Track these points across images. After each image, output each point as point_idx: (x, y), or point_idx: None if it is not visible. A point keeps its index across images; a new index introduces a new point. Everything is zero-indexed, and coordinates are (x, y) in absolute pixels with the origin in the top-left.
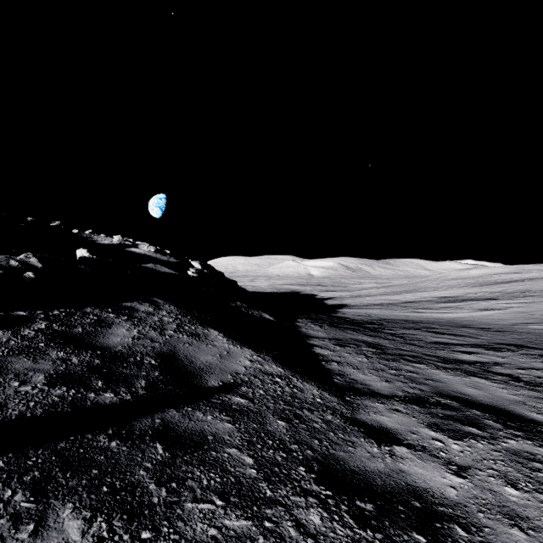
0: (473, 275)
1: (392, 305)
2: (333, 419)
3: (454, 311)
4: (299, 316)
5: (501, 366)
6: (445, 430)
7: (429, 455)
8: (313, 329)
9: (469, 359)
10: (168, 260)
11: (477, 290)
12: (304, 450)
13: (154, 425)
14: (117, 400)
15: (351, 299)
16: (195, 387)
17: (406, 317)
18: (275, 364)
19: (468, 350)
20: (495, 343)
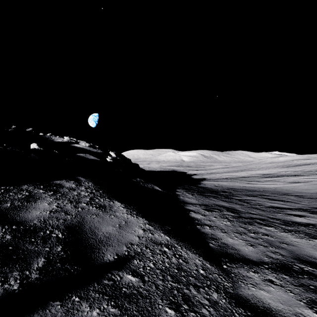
0: (281, 160)
1: (234, 179)
2: (219, 299)
3: (274, 183)
4: (177, 187)
5: None
6: None
7: None
8: (187, 197)
9: (302, 221)
10: (97, 152)
11: (285, 170)
12: None
13: None
14: (0, 292)
15: (208, 175)
16: (91, 263)
17: (245, 187)
18: (163, 232)
19: (298, 214)
20: (314, 207)
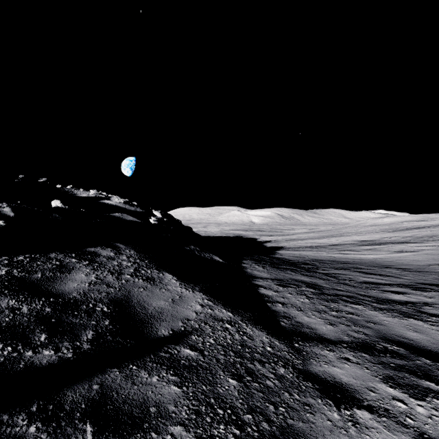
0: (386, 222)
1: (321, 248)
2: (286, 373)
3: (374, 253)
4: (244, 257)
5: (431, 306)
6: (403, 386)
7: (396, 422)
8: (257, 270)
9: (400, 299)
10: (135, 210)
11: (391, 235)
12: (259, 423)
13: (90, 394)
14: (56, 358)
15: (286, 242)
16: (144, 337)
17: (335, 258)
18: (224, 308)
19: (397, 290)
20: (419, 283)
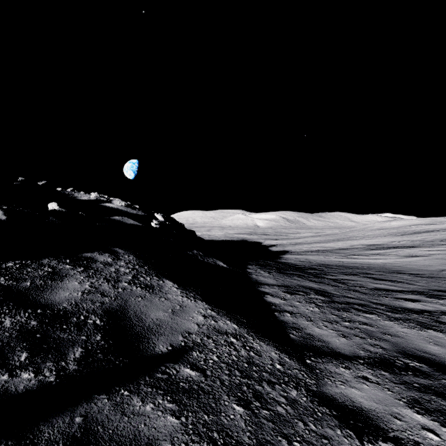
0: (394, 226)
1: (327, 252)
2: (298, 396)
3: (383, 258)
4: (249, 262)
5: None
6: (432, 411)
7: None
8: (263, 276)
9: (415, 307)
10: (137, 214)
11: (399, 239)
12: None
13: (71, 430)
14: (35, 383)
15: (292, 246)
16: (139, 355)
17: (342, 263)
18: (229, 319)
19: (410, 298)
20: (433, 289)
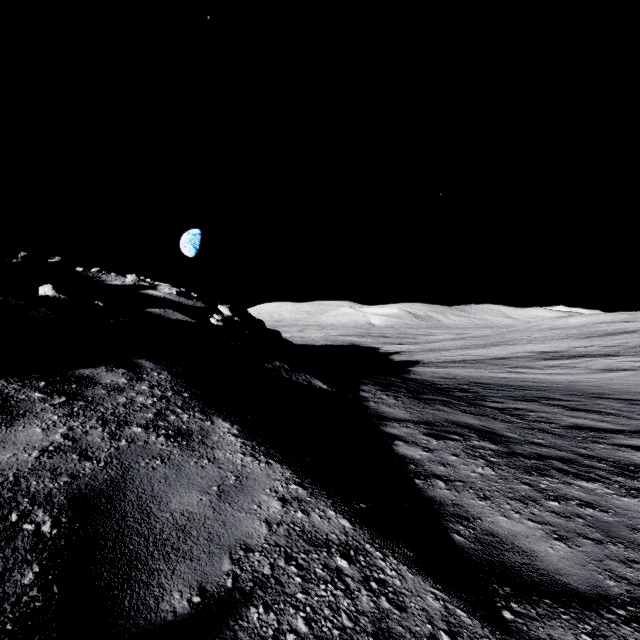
0: (573, 324)
1: (478, 363)
2: None
3: (566, 372)
4: (362, 380)
5: None
6: None
7: None
8: (386, 403)
9: None
10: (194, 306)
11: (585, 343)
12: None
13: None
14: None
15: (423, 353)
16: (115, 630)
17: (506, 381)
18: (333, 505)
19: None
20: None
